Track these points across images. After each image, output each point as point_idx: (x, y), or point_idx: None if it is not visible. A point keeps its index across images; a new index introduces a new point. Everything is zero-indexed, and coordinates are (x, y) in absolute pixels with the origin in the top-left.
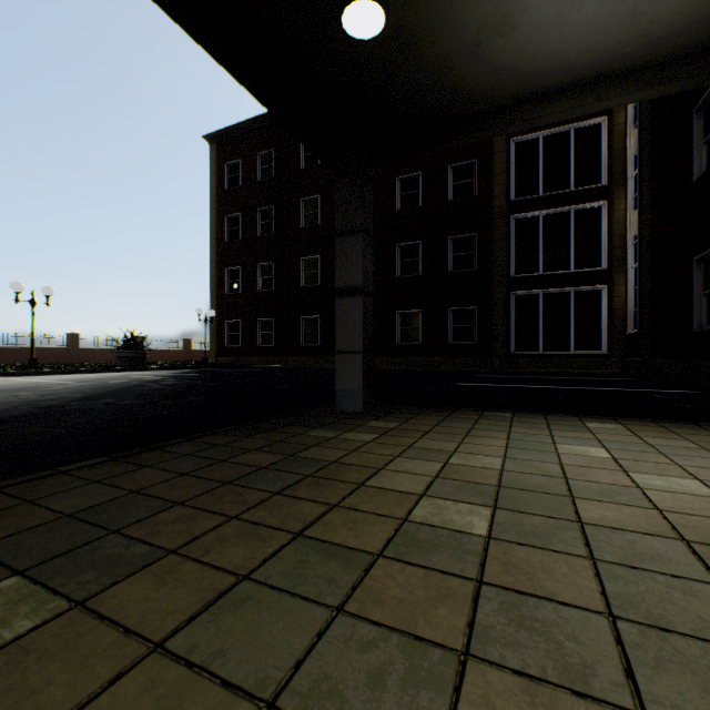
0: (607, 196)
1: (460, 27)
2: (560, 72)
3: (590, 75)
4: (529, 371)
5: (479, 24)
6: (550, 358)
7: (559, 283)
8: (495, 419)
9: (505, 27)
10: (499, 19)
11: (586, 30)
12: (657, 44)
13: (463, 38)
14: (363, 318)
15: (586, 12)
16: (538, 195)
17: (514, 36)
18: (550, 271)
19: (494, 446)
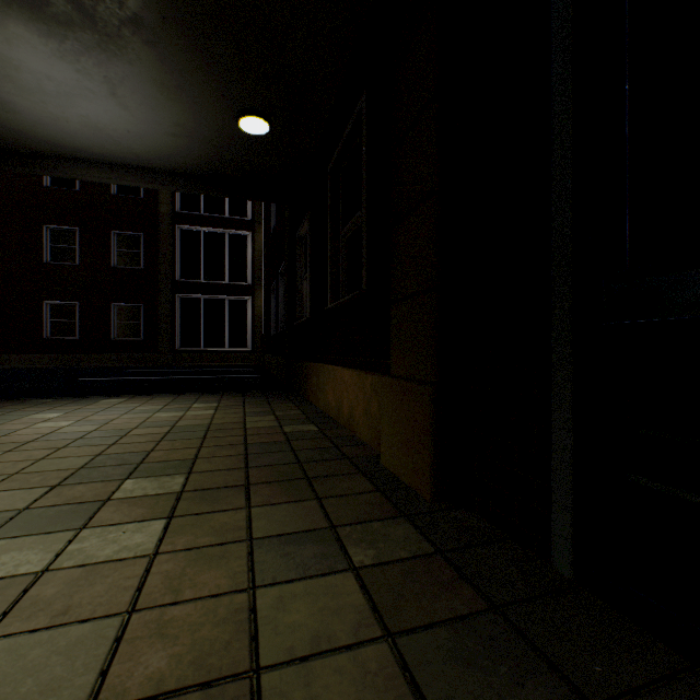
0: (252, 229)
1: None
2: (84, 151)
3: (112, 161)
4: (191, 365)
5: None
6: (210, 354)
7: (218, 291)
8: (26, 404)
9: (6, 108)
10: None
11: (84, 135)
12: (146, 160)
13: None
14: None
15: (75, 126)
16: (200, 213)
17: (20, 116)
18: (211, 280)
19: None
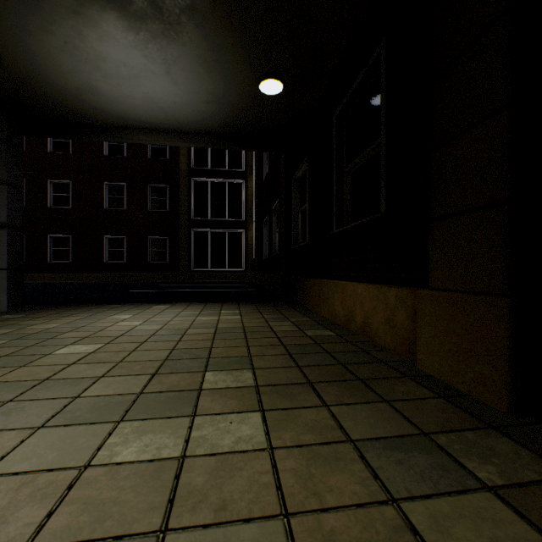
0: (245, 178)
1: (64, 83)
2: (142, 121)
3: (160, 127)
4: (202, 281)
5: (76, 86)
6: (215, 273)
7: (220, 226)
8: (105, 308)
9: (94, 92)
10: (88, 88)
11: (143, 108)
12: (184, 125)
13: (68, 88)
14: (9, 245)
15: (138, 102)
16: (208, 168)
17: (102, 98)
18: (215, 218)
19: (72, 319)
